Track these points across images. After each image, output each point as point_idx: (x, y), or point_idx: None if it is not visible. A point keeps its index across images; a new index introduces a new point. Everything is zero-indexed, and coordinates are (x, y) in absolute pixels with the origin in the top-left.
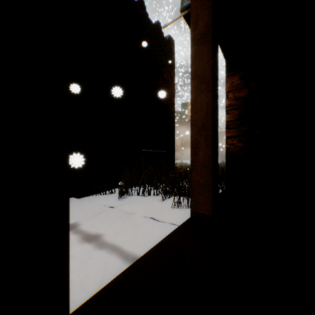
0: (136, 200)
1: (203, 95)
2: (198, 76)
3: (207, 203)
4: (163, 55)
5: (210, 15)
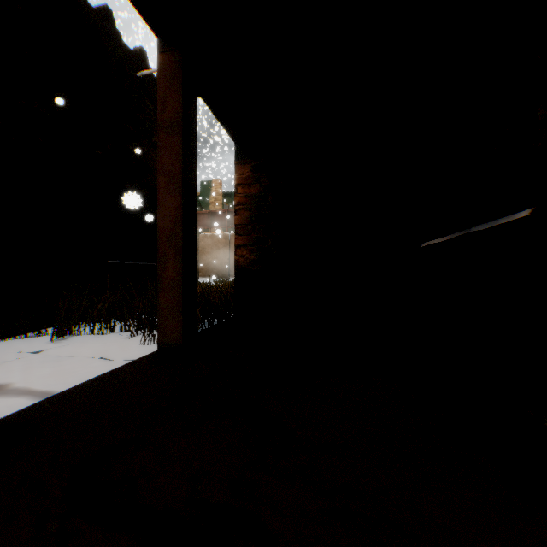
0: (85, 340)
1: (172, 197)
2: (166, 172)
3: (177, 329)
4: (151, 106)
5: (180, 102)
